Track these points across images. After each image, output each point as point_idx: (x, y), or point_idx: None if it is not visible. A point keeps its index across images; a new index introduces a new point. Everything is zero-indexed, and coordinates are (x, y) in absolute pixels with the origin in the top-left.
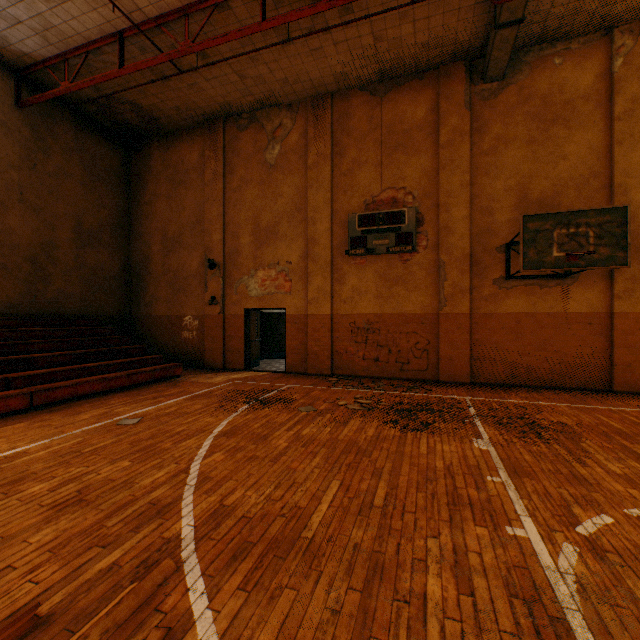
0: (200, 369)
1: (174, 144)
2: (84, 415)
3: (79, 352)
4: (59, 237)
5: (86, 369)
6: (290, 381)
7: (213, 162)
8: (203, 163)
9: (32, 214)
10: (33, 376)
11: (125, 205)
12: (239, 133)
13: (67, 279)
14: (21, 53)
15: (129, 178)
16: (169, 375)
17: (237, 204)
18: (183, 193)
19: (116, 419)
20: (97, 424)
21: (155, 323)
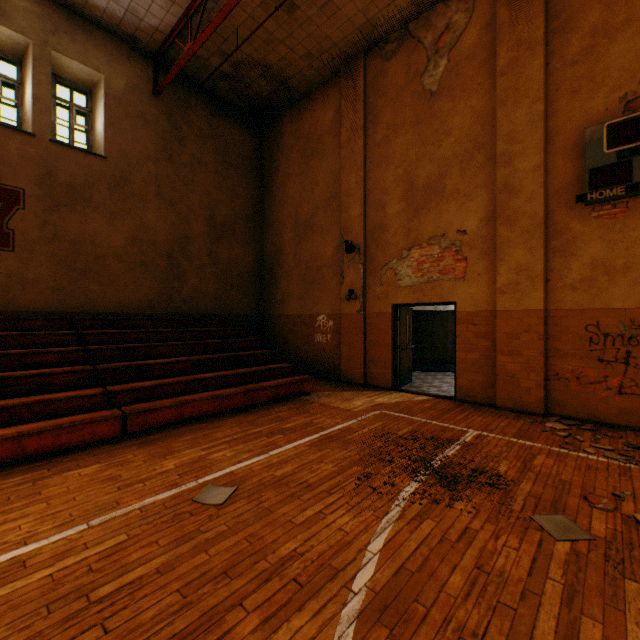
0: (335, 382)
1: (306, 109)
2: (170, 460)
3: (198, 358)
4: (193, 231)
5: (200, 381)
6: (471, 420)
7: (350, 115)
8: (338, 121)
9: (168, 208)
10: (138, 389)
11: (258, 193)
12: (384, 64)
13: (201, 276)
14: (151, 29)
15: (262, 163)
16: (296, 392)
17: (381, 162)
18: (315, 165)
19: (201, 481)
20: (170, 491)
21: (286, 323)
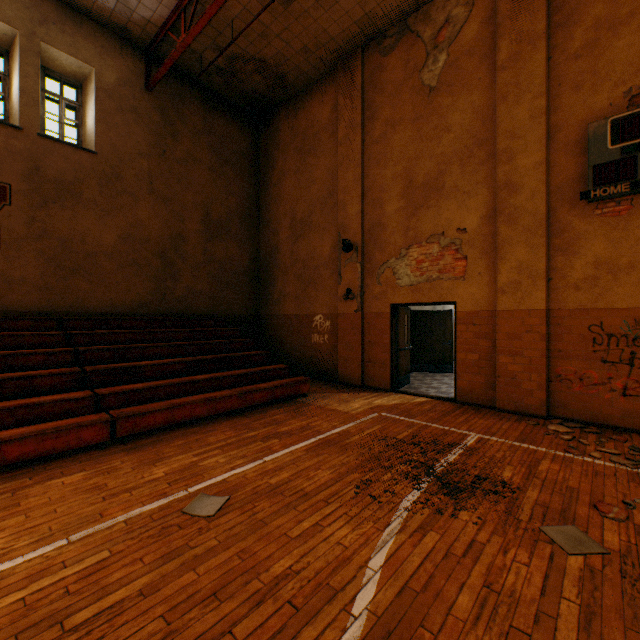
0: (332, 383)
1: (302, 105)
2: (159, 467)
3: (191, 359)
4: (187, 229)
5: (193, 383)
6: (472, 423)
7: (348, 111)
8: (335, 117)
9: (161, 205)
10: (128, 392)
11: (253, 191)
12: (382, 60)
13: (195, 275)
14: (144, 21)
15: (258, 160)
16: (292, 393)
17: (380, 159)
18: (312, 162)
19: (192, 490)
20: (158, 502)
21: (283, 324)
